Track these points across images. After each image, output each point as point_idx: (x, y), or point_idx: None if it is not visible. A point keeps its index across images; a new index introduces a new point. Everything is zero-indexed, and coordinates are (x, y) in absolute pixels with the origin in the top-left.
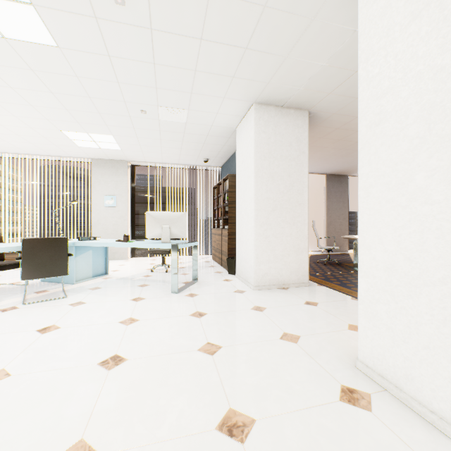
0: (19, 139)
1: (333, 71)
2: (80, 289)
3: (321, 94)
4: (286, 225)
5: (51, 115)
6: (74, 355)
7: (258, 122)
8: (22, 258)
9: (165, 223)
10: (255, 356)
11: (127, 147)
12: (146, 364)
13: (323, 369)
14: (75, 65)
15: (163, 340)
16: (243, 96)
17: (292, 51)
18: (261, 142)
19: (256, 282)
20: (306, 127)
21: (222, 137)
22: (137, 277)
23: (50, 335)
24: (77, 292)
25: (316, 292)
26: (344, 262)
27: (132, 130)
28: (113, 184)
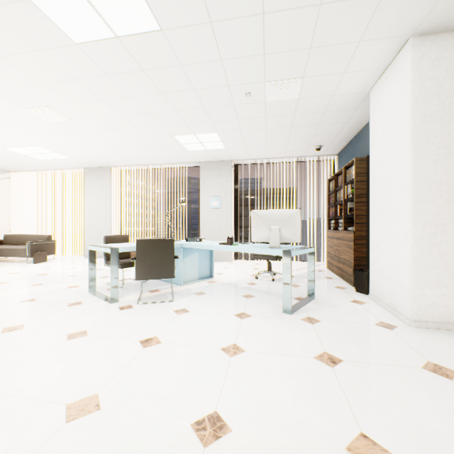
0: (143, 150)
1: None
2: (186, 292)
3: None
4: None
5: (164, 121)
6: (166, 395)
7: (418, 65)
8: (136, 258)
9: (273, 223)
10: None
11: (230, 145)
12: None
13: None
14: (178, 50)
15: (281, 402)
16: (393, 28)
17: None
18: (423, 95)
19: (414, 314)
20: None
21: (345, 111)
22: (240, 284)
23: (149, 352)
24: (183, 296)
25: None
26: None
27: (236, 122)
28: (217, 185)
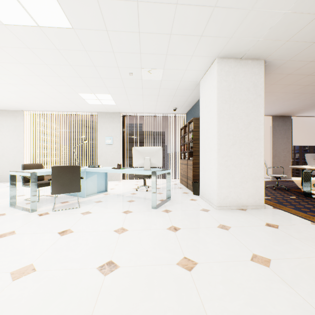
0: (53, 101)
1: (295, 17)
2: (89, 201)
3: (279, 42)
4: (244, 157)
5: (71, 83)
6: (80, 257)
7: (220, 73)
8: (52, 179)
9: (146, 155)
10: (230, 278)
11: (119, 102)
12: (134, 274)
13: (308, 303)
14: (84, 42)
15: (147, 251)
16: (208, 52)
17: (257, 3)
18: (222, 89)
19: (218, 203)
20: (262, 74)
21: (188, 90)
22: (126, 194)
23: (66, 238)
24: (87, 204)
25: (274, 215)
26: (291, 188)
27: (123, 89)
28: (110, 129)
